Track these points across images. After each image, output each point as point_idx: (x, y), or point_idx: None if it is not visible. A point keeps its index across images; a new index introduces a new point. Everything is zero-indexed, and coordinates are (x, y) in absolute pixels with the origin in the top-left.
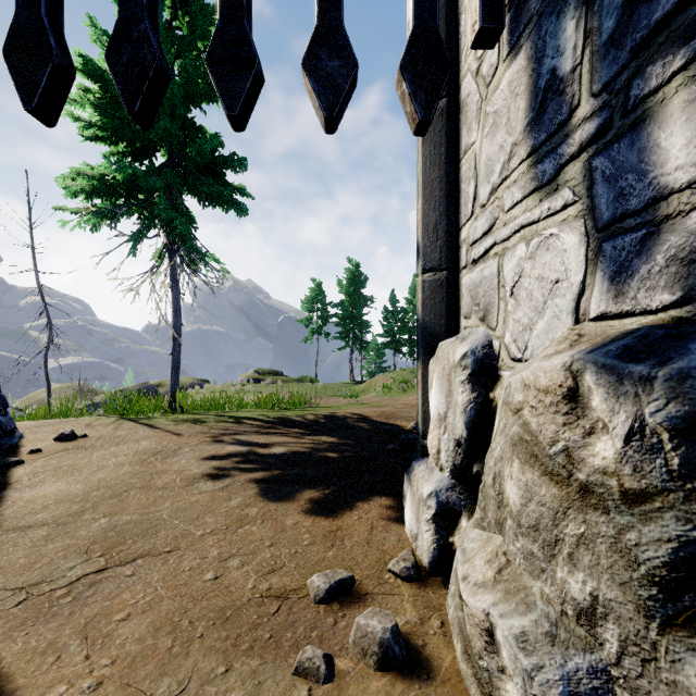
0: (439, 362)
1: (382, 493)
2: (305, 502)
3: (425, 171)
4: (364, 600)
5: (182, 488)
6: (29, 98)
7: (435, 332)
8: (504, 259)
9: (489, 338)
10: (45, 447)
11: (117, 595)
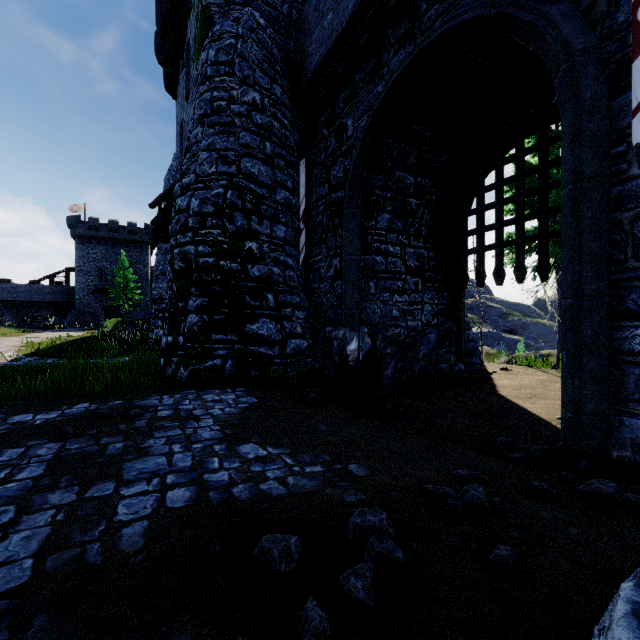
0: None
1: None
2: None
3: None
4: None
5: (558, 391)
6: (518, 281)
7: None
8: None
9: None
10: (497, 371)
11: (536, 401)
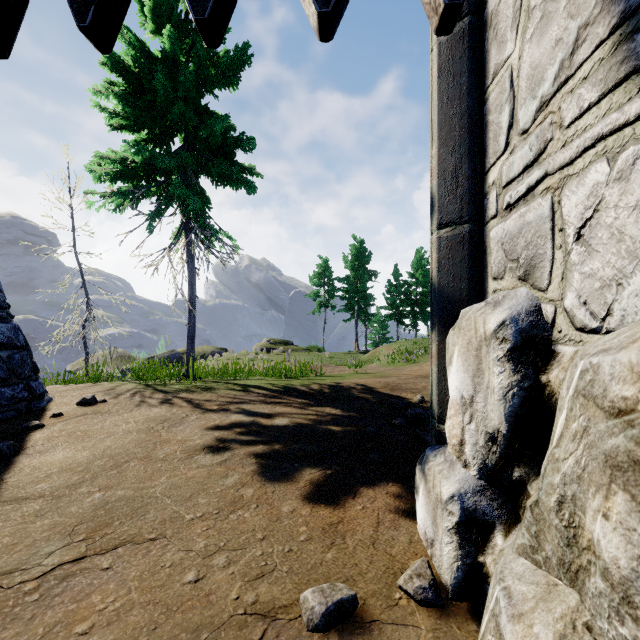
0: (463, 333)
1: (388, 476)
2: (304, 484)
3: (442, 108)
4: (370, 632)
5: (181, 461)
6: None
7: (454, 297)
8: (562, 192)
9: (537, 302)
10: (67, 411)
11: (87, 595)
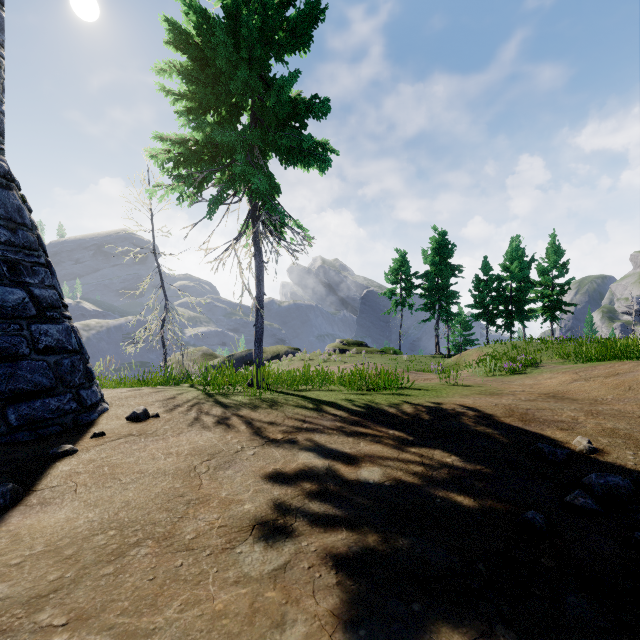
0: None
1: None
2: None
3: None
4: None
5: (213, 557)
6: None
7: None
8: None
9: None
10: (113, 428)
11: None
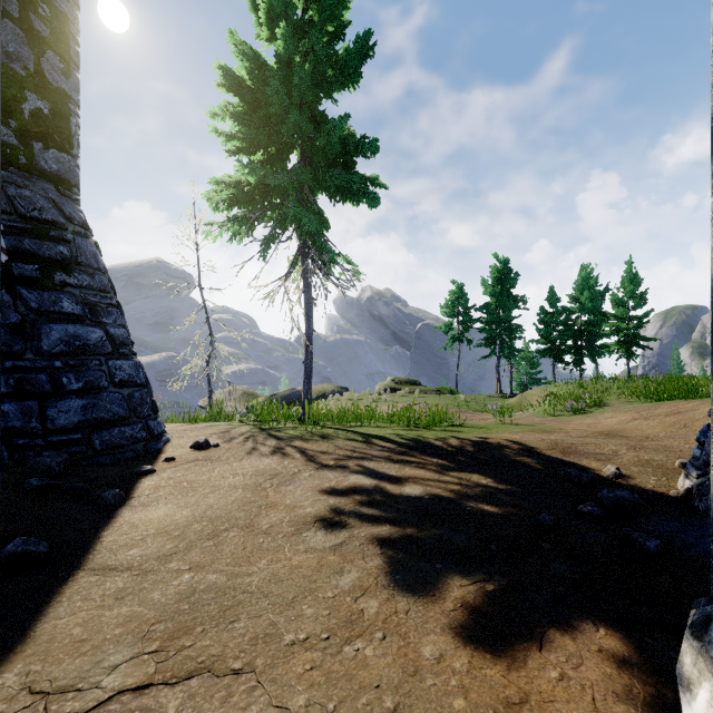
0: None
1: (594, 613)
2: (452, 606)
3: None
4: None
5: (286, 538)
6: None
7: None
8: None
9: None
10: (180, 455)
11: None
